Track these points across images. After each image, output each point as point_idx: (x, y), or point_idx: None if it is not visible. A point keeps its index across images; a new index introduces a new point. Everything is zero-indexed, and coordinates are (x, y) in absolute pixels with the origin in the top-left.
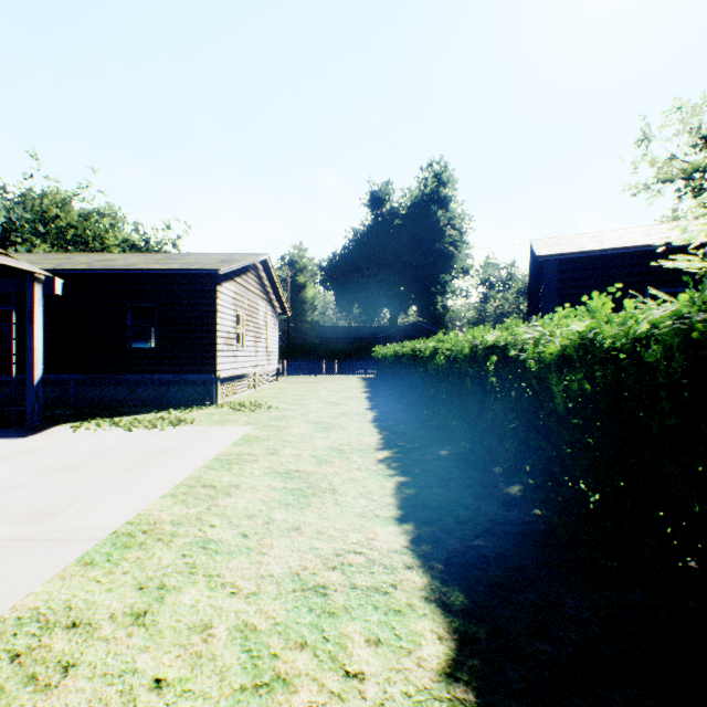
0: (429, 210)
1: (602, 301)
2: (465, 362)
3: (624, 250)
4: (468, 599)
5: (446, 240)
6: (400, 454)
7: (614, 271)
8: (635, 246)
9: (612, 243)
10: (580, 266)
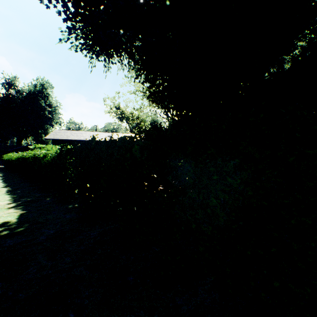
0: (38, 98)
1: (21, 153)
2: (17, 158)
3: (61, 139)
4: (6, 177)
5: (47, 112)
6: (3, 174)
7: (63, 142)
8: (62, 139)
9: (61, 137)
10: (56, 140)
